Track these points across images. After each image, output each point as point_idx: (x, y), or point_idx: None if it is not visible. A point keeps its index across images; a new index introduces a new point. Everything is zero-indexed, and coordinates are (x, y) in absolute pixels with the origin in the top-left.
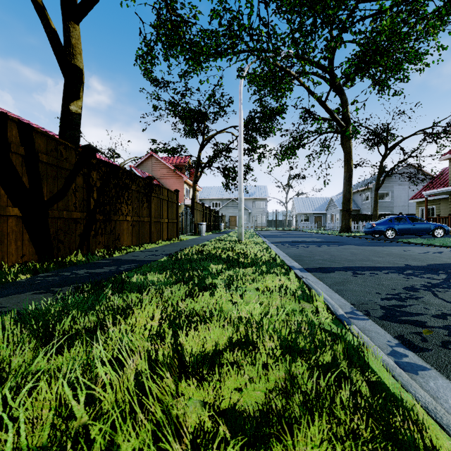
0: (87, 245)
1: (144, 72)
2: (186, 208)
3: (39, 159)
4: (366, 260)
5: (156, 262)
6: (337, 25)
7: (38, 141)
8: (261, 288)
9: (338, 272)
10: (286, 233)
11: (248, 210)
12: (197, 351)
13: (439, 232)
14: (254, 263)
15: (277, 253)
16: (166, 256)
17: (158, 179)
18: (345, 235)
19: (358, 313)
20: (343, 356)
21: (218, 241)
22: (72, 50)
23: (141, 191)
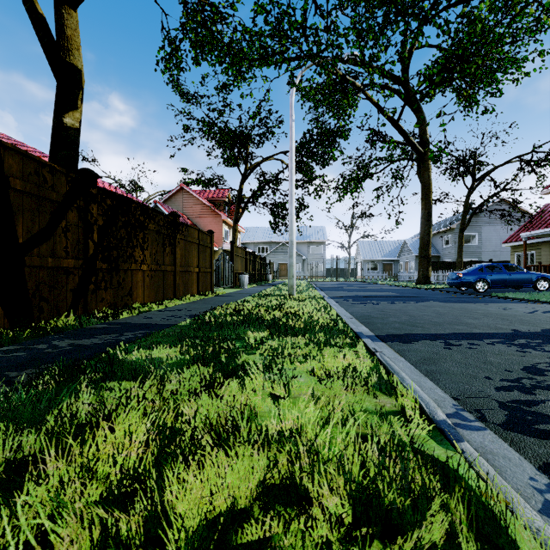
0: (84, 303)
1: (169, 79)
2: (223, 253)
3: (10, 186)
4: (458, 323)
5: (175, 327)
6: (417, 14)
7: (8, 161)
8: (317, 371)
9: (424, 342)
10: (349, 285)
11: (302, 256)
12: (196, 519)
13: (543, 285)
14: (307, 329)
15: (338, 313)
16: (191, 317)
17: (190, 218)
18: (423, 287)
19: (467, 415)
20: (463, 518)
21: (263, 296)
22: (66, 44)
23: (163, 231)
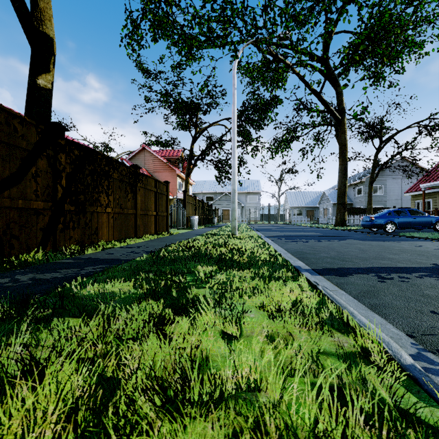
0: (53, 241)
1: (131, 54)
2: (177, 200)
3: None
4: (382, 258)
5: (132, 262)
6: None
7: None
8: (267, 306)
9: (358, 275)
10: (280, 227)
11: (241, 204)
12: None
13: None
14: (251, 264)
15: (276, 249)
16: (147, 253)
17: (150, 172)
18: (341, 228)
19: (432, 357)
20: None
21: (210, 235)
22: (39, 15)
23: (125, 180)
